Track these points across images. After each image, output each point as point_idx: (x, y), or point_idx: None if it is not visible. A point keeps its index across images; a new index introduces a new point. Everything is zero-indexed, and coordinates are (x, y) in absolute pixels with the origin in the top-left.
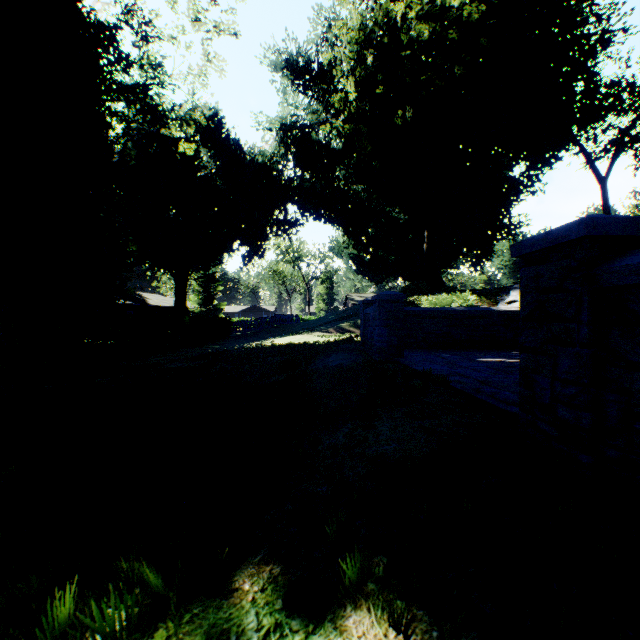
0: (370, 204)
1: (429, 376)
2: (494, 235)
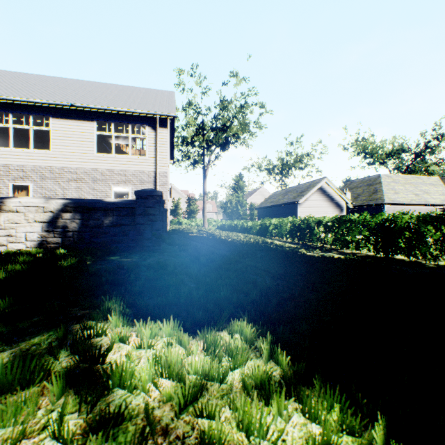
0: None
1: (173, 230)
2: None
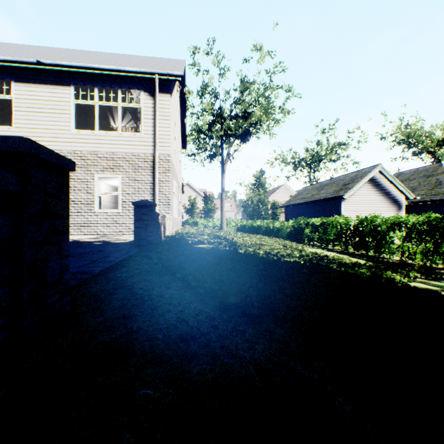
0: None
1: (159, 242)
2: None
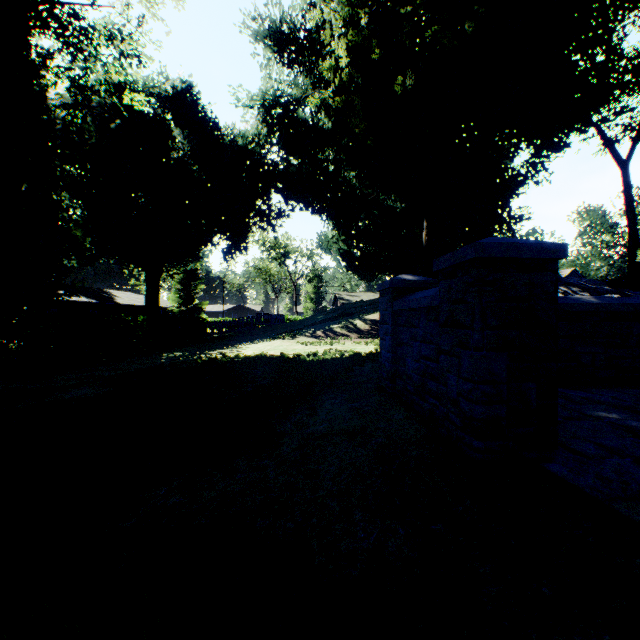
0: (362, 192)
1: None
2: (493, 229)
